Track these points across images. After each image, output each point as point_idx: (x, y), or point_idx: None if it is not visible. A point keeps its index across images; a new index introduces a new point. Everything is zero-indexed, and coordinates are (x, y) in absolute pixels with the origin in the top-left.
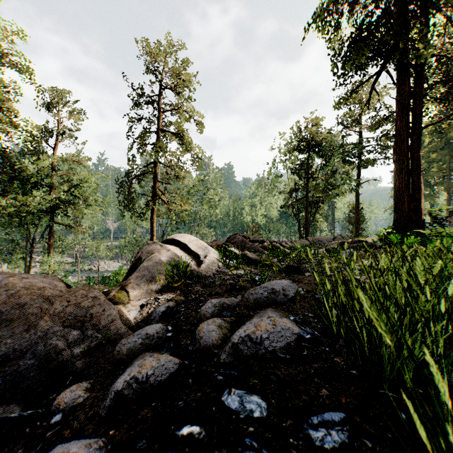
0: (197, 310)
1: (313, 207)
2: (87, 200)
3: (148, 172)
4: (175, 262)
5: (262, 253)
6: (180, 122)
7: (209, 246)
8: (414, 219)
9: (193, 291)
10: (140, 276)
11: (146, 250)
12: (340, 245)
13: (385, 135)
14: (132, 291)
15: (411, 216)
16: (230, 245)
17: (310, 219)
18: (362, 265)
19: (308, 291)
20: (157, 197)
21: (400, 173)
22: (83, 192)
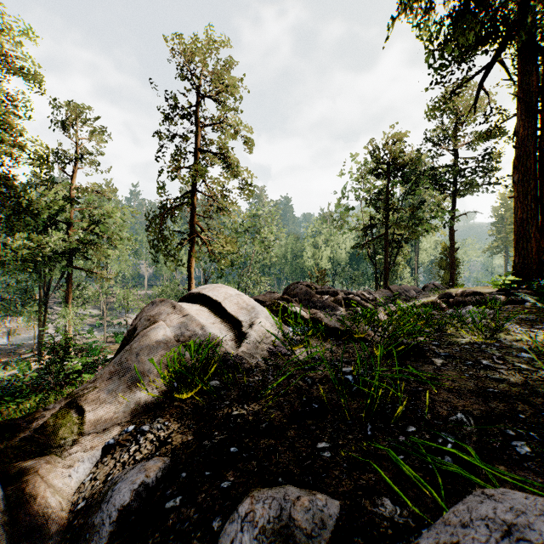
0: (213, 520)
1: (394, 248)
2: (113, 240)
3: (184, 203)
4: (196, 337)
5: (334, 310)
6: (224, 139)
7: (257, 306)
8: (543, 262)
9: (219, 416)
10: (120, 371)
11: (147, 315)
12: (442, 298)
13: (489, 153)
14: (97, 406)
15: (539, 258)
16: (290, 299)
17: (390, 263)
18: (521, 340)
19: (477, 419)
20: (196, 235)
21: (523, 198)
22: (108, 229)
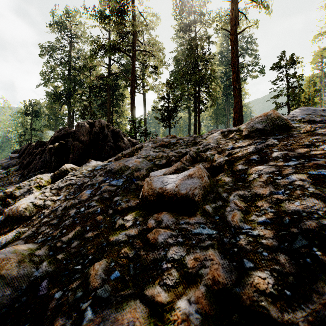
0: None
1: None
2: None
3: None
4: None
5: None
6: None
7: None
8: None
9: None
10: None
11: None
12: None
13: None
14: None
15: None
16: None
17: None
18: None
19: None
20: None
21: None
22: None
